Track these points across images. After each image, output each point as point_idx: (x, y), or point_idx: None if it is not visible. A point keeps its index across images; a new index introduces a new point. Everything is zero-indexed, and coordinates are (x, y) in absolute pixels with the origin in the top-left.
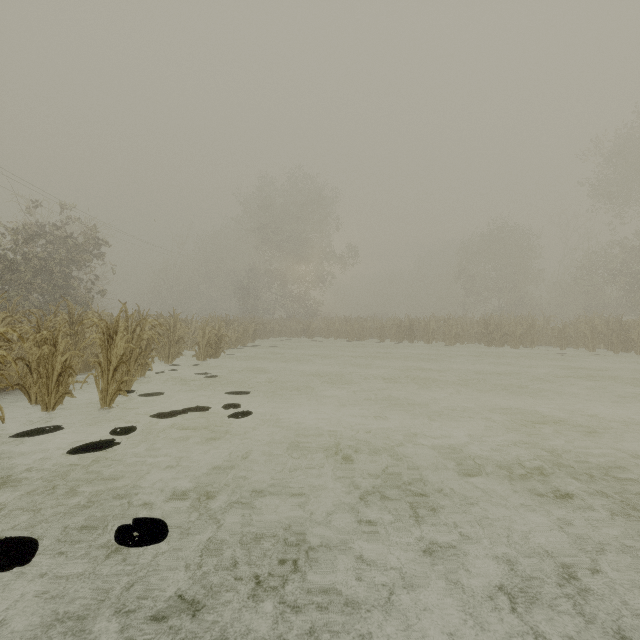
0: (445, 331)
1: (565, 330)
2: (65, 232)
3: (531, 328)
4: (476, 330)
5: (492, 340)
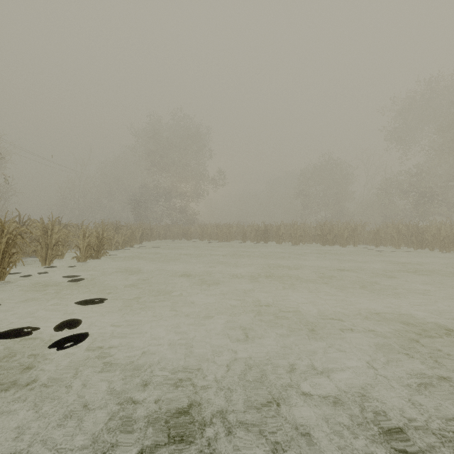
0: (292, 234)
1: (379, 233)
2: None
3: (354, 231)
4: (314, 233)
5: (326, 240)
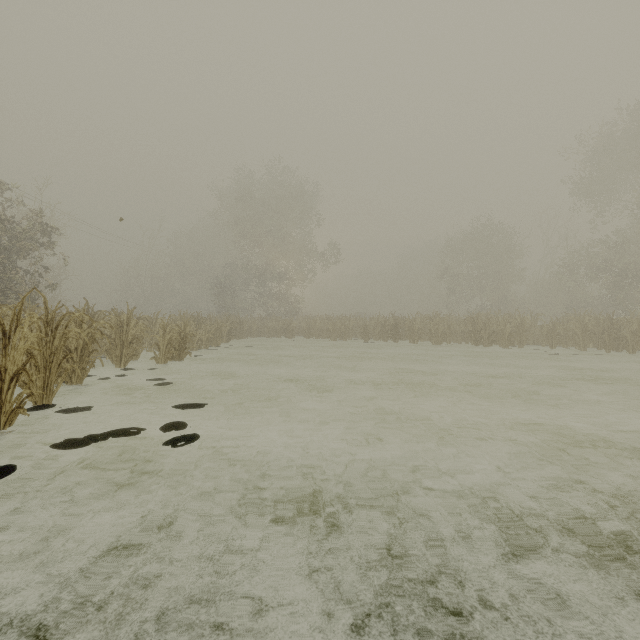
0: (431, 330)
1: (555, 328)
2: (3, 215)
3: (520, 326)
4: (463, 329)
5: (480, 339)
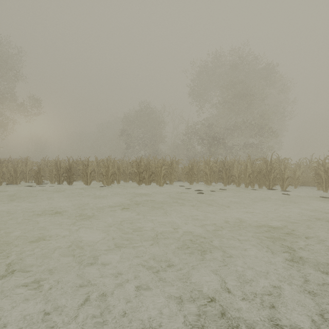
0: (103, 172)
1: (193, 169)
2: None
3: (171, 168)
4: (130, 170)
5: (142, 179)
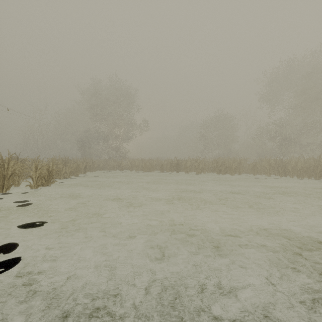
0: (196, 166)
1: (256, 165)
2: None
3: (239, 164)
4: (211, 165)
5: (220, 171)
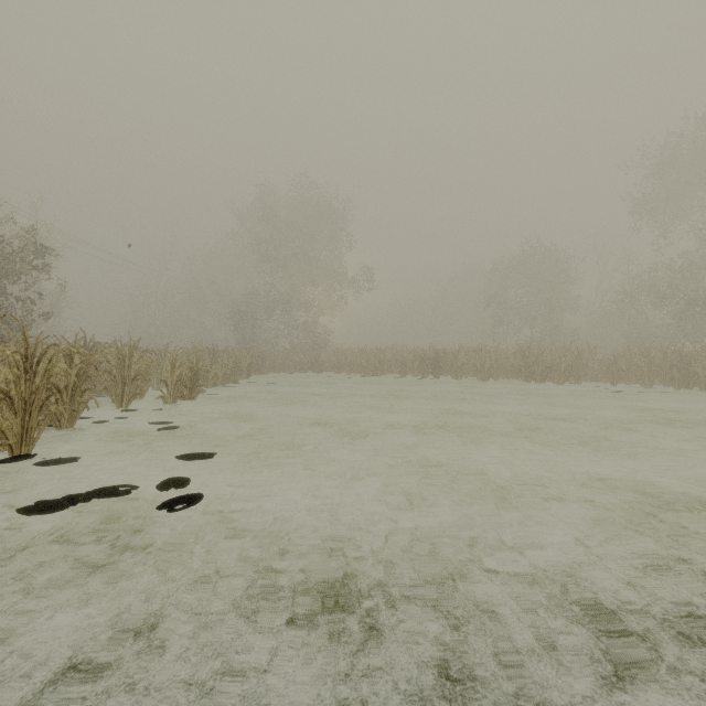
0: (477, 364)
1: (617, 363)
2: None
3: (577, 360)
4: (512, 363)
5: (532, 375)
